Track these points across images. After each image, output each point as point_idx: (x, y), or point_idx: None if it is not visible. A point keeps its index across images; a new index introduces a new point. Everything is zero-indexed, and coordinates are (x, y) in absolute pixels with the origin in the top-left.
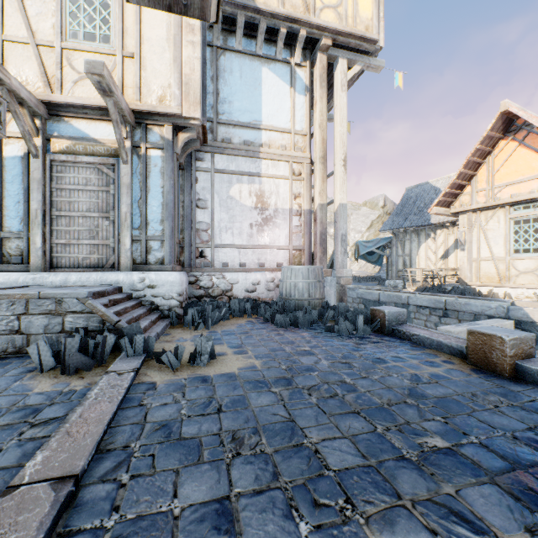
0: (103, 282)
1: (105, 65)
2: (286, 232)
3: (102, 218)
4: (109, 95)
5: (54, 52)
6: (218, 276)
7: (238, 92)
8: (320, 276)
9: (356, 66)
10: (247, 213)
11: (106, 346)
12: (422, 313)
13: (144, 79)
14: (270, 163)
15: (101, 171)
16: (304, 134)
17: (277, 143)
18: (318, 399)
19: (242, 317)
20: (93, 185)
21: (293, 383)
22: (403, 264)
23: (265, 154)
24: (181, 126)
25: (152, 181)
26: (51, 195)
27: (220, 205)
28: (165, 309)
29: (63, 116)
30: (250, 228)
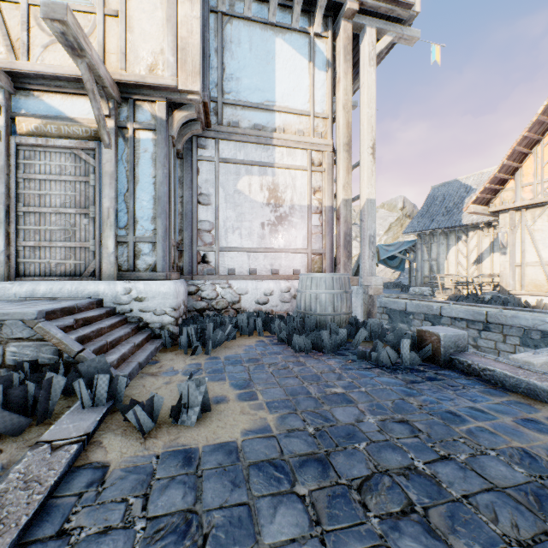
0: (80, 294)
1: (69, 8)
2: (303, 233)
3: (80, 215)
4: (80, 55)
5: (19, 9)
6: (223, 286)
7: (247, 66)
8: (347, 285)
9: (386, 37)
10: (258, 211)
11: (51, 393)
12: (457, 326)
13: (130, 43)
14: (285, 151)
15: (78, 157)
16: (325, 116)
17: (294, 127)
18: (382, 522)
19: (252, 335)
20: (69, 174)
21: (331, 472)
22: (429, 269)
23: (279, 140)
24: (178, 103)
25: (141, 169)
26: (17, 187)
27: (226, 201)
28: (156, 327)
29: (32, 90)
30: (262, 228)
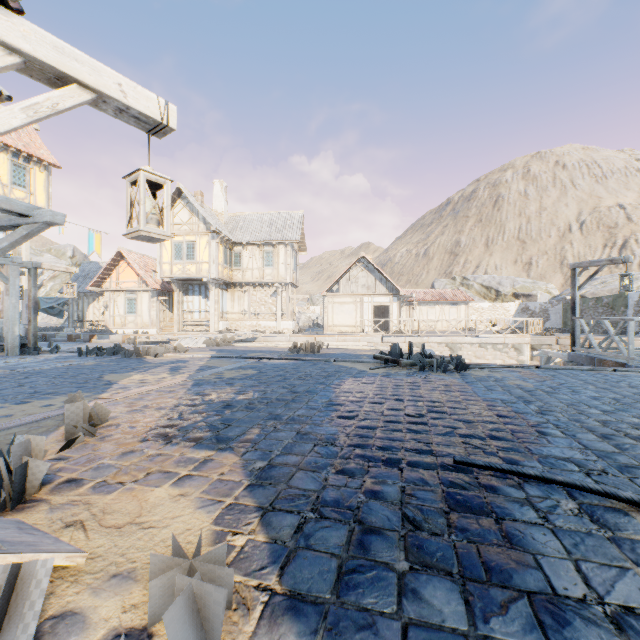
0: None
1: None
2: None
3: None
4: None
5: None
6: None
7: None
8: None
9: None
10: None
11: None
12: None
13: None
14: None
15: None
16: None
17: None
18: None
19: None
20: None
21: None
22: (78, 317)
23: None
24: None
25: None
26: None
27: None
28: None
29: None
30: None
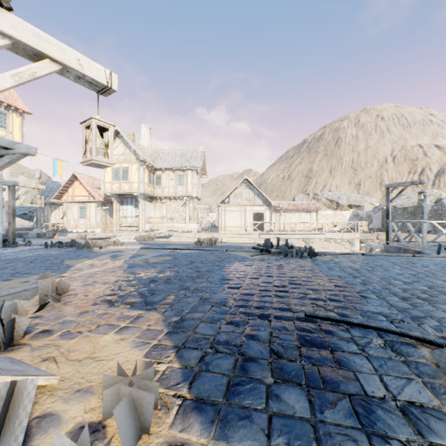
0: None
1: None
2: None
3: None
4: None
5: None
6: None
7: None
8: None
9: None
10: None
11: None
12: None
13: None
14: None
15: None
16: None
17: None
18: None
19: None
20: None
21: None
22: (44, 221)
23: None
24: None
25: None
26: None
27: None
28: None
29: None
30: None
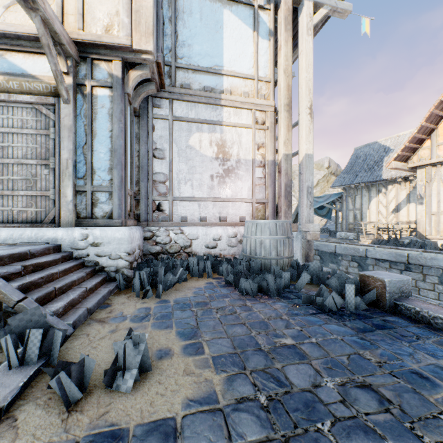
0: (39, 240)
1: None
2: (248, 184)
3: (41, 166)
4: (33, 7)
5: None
6: (176, 231)
7: (198, 34)
8: (289, 231)
9: (322, 10)
10: (207, 164)
11: None
12: (381, 266)
13: (87, 5)
14: (232, 111)
15: (39, 111)
16: (268, 80)
17: (240, 90)
18: None
19: (201, 277)
20: (30, 128)
21: None
22: (353, 217)
23: (226, 101)
24: (133, 63)
25: (99, 124)
26: None
27: (179, 155)
28: (111, 271)
29: None
30: (211, 179)
